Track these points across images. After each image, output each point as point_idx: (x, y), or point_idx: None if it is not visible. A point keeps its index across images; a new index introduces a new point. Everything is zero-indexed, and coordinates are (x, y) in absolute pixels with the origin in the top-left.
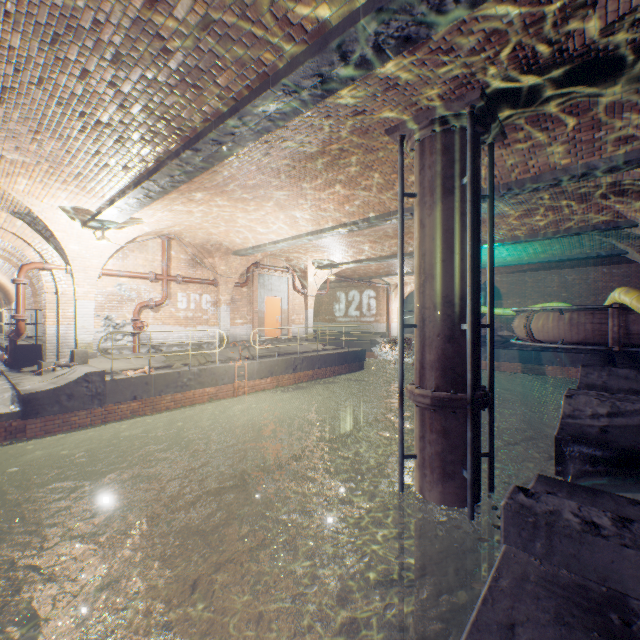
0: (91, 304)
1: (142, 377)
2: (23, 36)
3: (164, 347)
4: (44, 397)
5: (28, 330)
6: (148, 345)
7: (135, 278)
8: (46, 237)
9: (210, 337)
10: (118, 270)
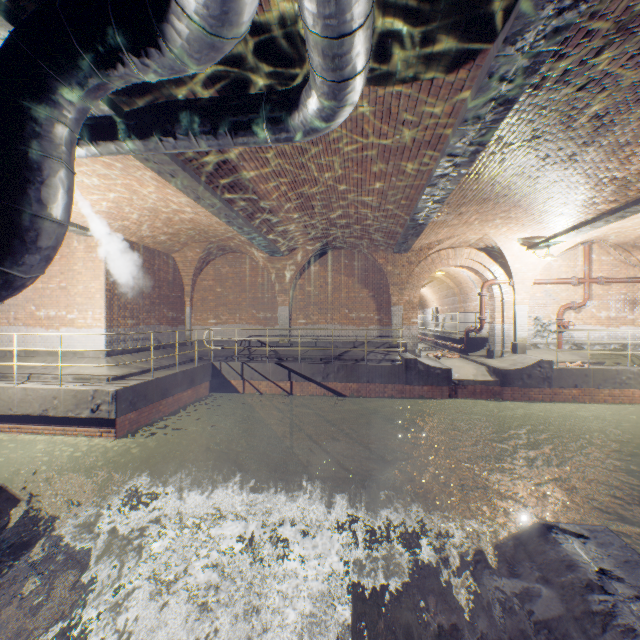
0: (524, 308)
1: (580, 369)
2: (598, 153)
3: (584, 345)
4: (512, 373)
5: (445, 327)
6: (568, 342)
7: (557, 284)
8: (494, 261)
9: (635, 338)
10: (544, 279)
